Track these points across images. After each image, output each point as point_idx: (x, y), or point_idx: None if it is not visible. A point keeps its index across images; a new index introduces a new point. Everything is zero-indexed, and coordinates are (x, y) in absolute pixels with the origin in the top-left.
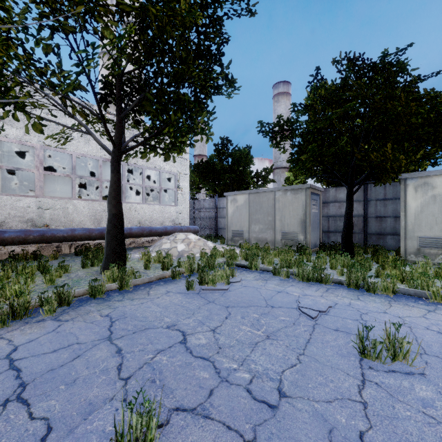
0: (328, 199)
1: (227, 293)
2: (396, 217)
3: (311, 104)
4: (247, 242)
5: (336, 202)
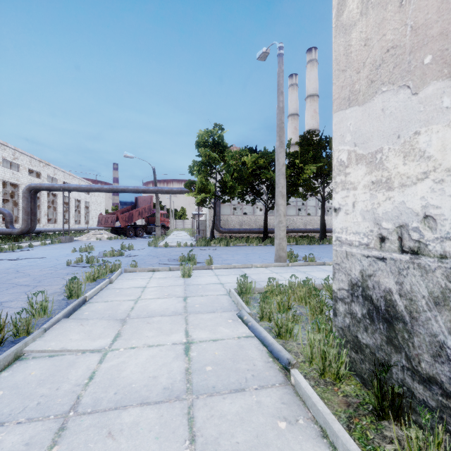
0: None
1: None
2: None
3: None
4: None
5: None
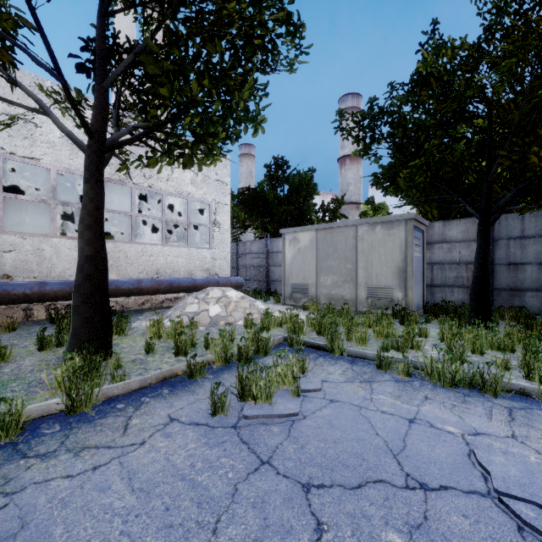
0: (431, 238)
1: (299, 424)
2: (540, 263)
3: (421, 82)
4: (315, 302)
5: (444, 242)
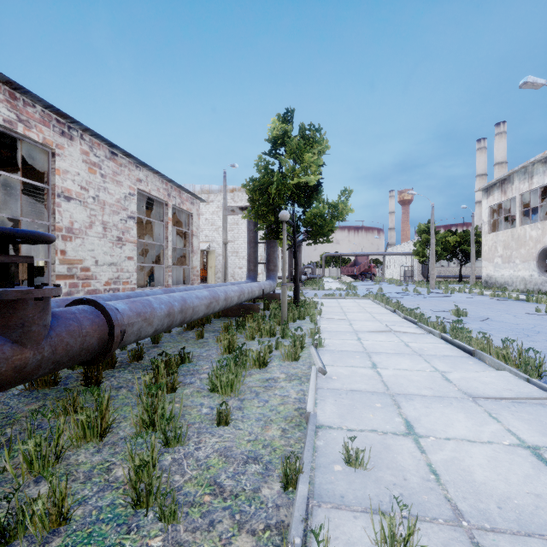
0: None
1: None
2: None
3: None
4: None
5: None
